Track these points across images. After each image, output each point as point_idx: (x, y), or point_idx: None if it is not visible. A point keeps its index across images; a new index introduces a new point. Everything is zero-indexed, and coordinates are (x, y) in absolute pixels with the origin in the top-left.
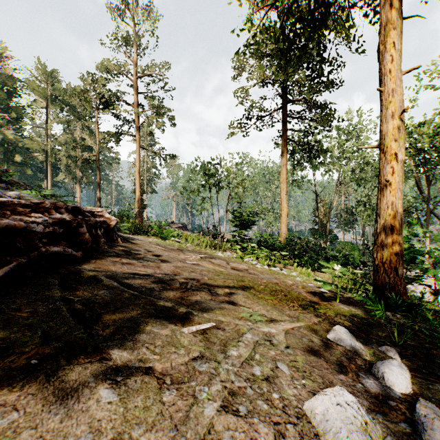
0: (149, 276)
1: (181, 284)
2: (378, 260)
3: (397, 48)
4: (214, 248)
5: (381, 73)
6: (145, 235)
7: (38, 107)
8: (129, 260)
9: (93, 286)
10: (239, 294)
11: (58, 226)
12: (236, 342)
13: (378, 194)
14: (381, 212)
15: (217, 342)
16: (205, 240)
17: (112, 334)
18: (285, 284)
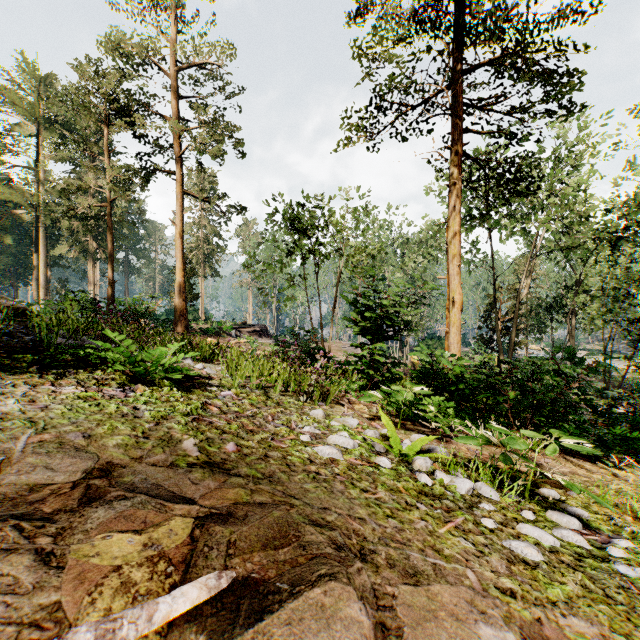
0: None
1: None
2: None
3: None
4: (307, 399)
5: None
6: (67, 368)
7: (23, 134)
8: None
9: None
10: None
11: None
12: None
13: None
14: None
15: None
16: (282, 376)
17: None
18: None
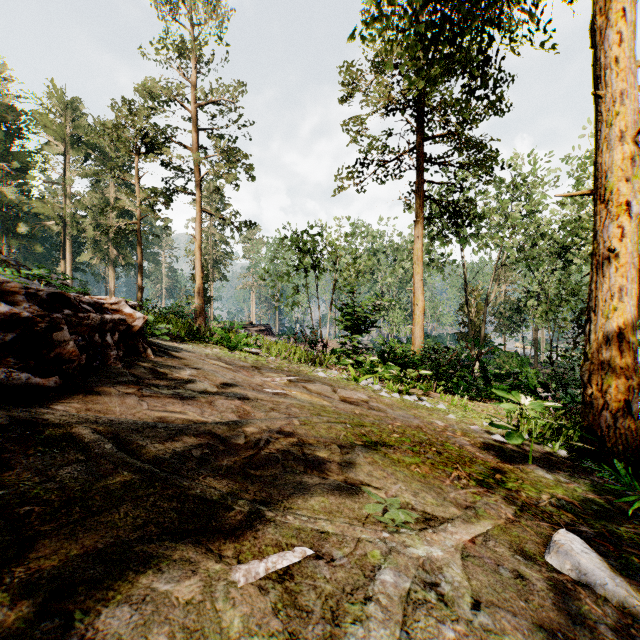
0: (187, 424)
1: (247, 439)
2: (592, 386)
3: (627, 21)
4: (312, 363)
5: (597, 67)
6: (202, 343)
7: (52, 153)
8: (157, 389)
9: (54, 454)
10: (358, 456)
11: (4, 328)
12: (362, 604)
13: (592, 273)
14: (597, 305)
15: (316, 608)
16: (298, 351)
17: (35, 614)
18: (433, 428)
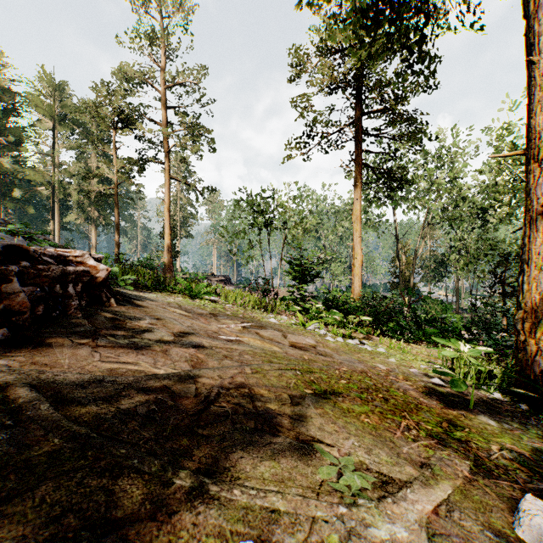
0: (137, 376)
1: (198, 391)
2: (525, 333)
3: None
4: (265, 310)
5: (530, 35)
6: (166, 292)
7: (42, 129)
8: (113, 339)
9: None
10: (308, 407)
11: None
12: None
13: (524, 228)
14: (530, 258)
15: None
16: (252, 299)
17: None
18: (377, 372)
